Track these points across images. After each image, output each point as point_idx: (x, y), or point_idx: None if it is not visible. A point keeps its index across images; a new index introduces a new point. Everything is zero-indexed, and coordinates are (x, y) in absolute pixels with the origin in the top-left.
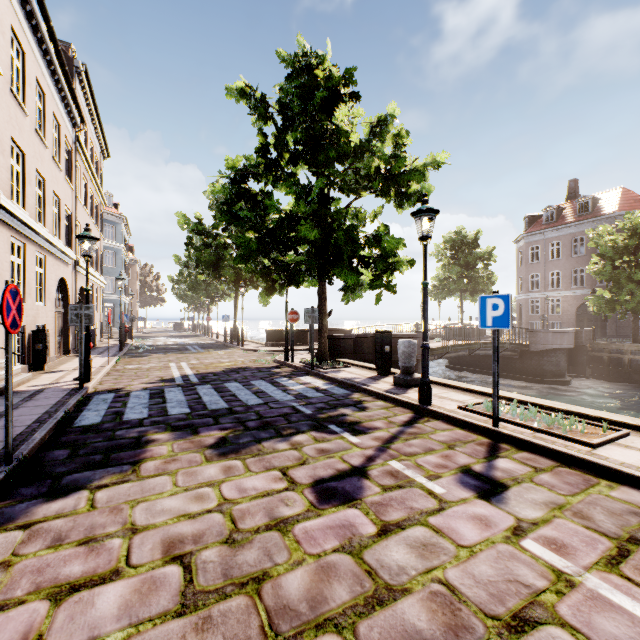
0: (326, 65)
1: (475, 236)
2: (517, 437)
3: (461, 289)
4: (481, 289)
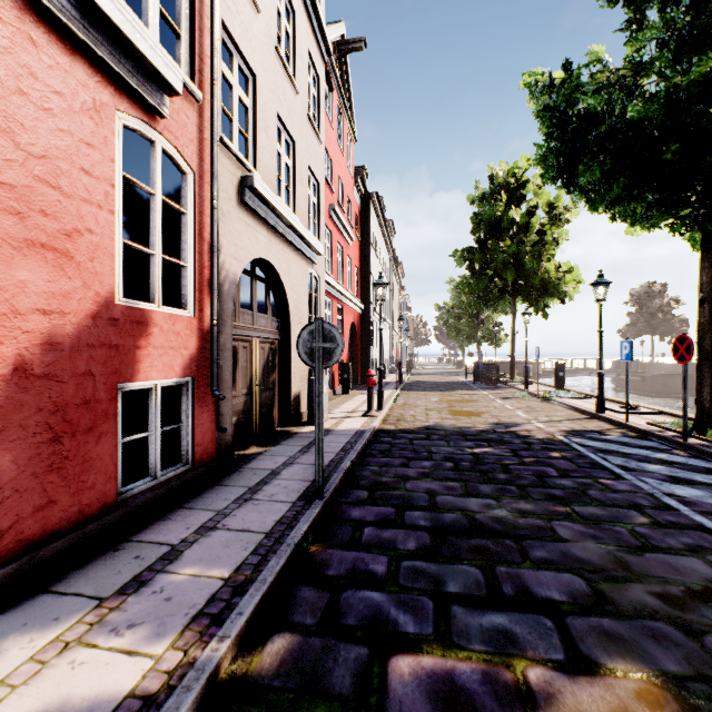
0: None
1: (658, 288)
2: None
3: (651, 331)
4: (669, 330)
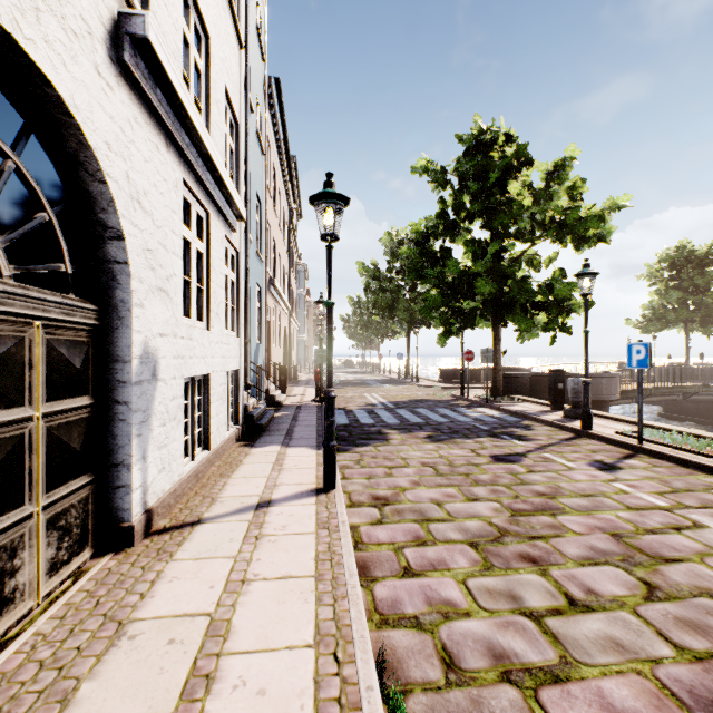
0: (500, 139)
1: (707, 250)
2: (653, 450)
3: (686, 319)
4: None
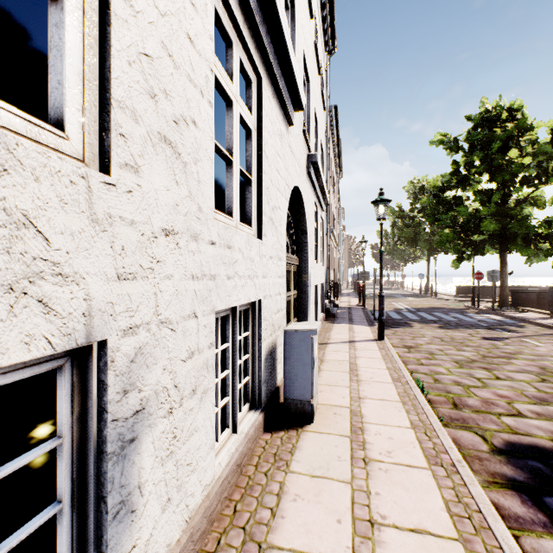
0: (503, 115)
1: None
2: None
3: None
4: None
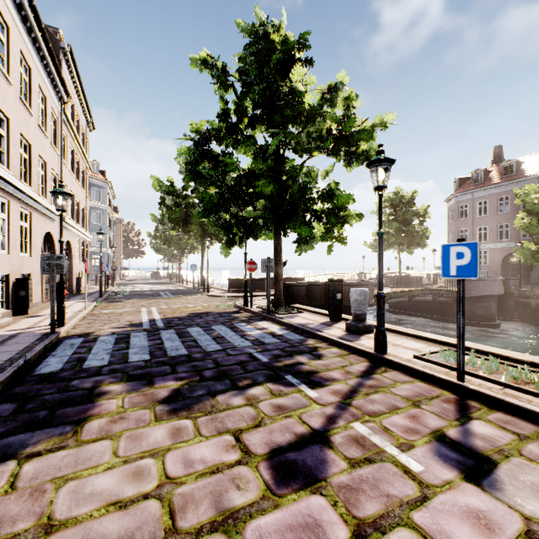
0: (281, 33)
1: (411, 196)
2: (487, 394)
3: (399, 242)
4: (417, 242)
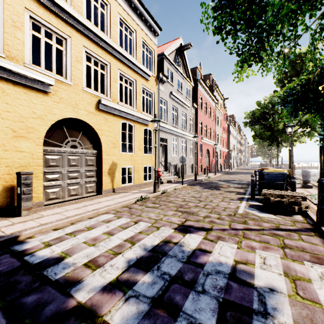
0: None
1: None
2: None
3: None
4: None
